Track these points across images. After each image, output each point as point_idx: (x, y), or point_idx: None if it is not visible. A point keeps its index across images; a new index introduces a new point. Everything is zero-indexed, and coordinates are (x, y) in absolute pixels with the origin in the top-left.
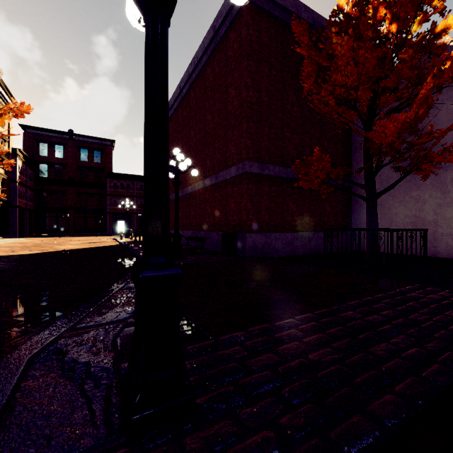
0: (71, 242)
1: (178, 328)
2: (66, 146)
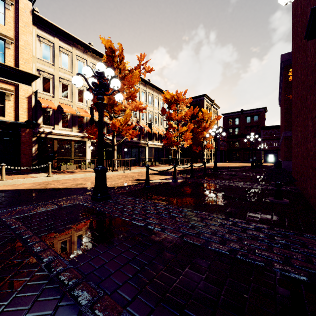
0: (235, 164)
1: (216, 166)
2: (240, 118)
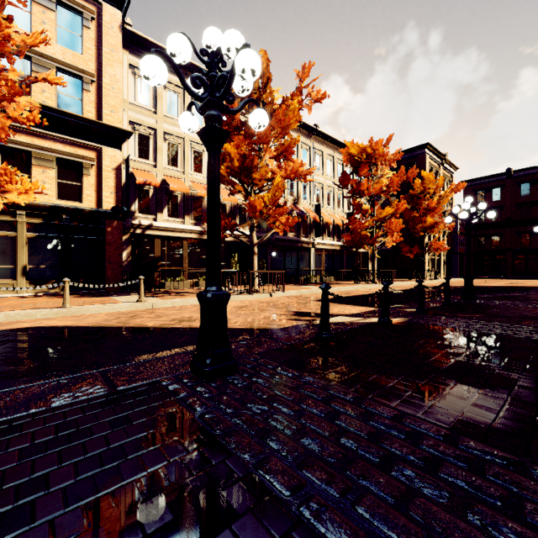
0: (497, 282)
1: (471, 287)
2: (503, 186)
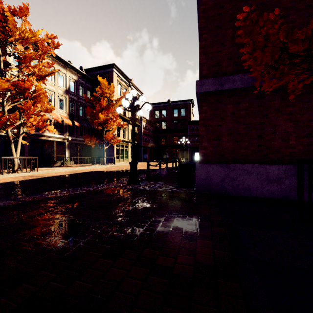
0: None
1: None
2: (167, 110)
